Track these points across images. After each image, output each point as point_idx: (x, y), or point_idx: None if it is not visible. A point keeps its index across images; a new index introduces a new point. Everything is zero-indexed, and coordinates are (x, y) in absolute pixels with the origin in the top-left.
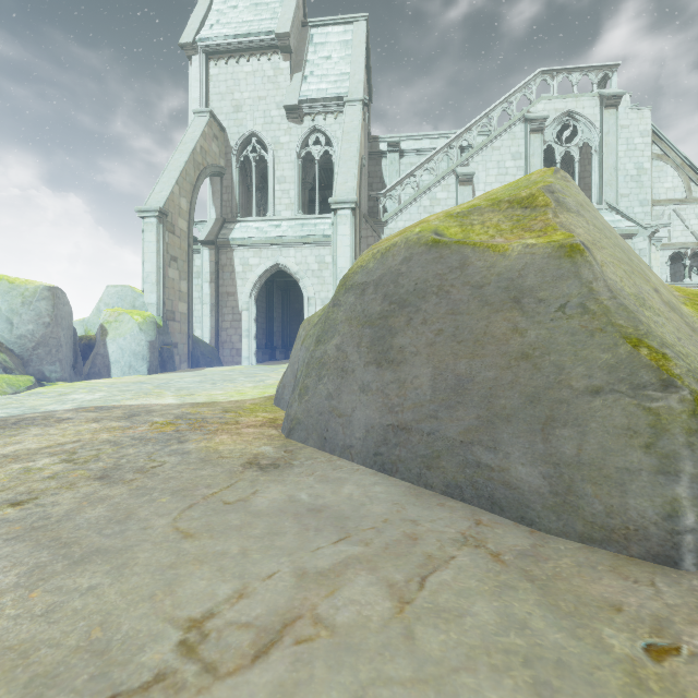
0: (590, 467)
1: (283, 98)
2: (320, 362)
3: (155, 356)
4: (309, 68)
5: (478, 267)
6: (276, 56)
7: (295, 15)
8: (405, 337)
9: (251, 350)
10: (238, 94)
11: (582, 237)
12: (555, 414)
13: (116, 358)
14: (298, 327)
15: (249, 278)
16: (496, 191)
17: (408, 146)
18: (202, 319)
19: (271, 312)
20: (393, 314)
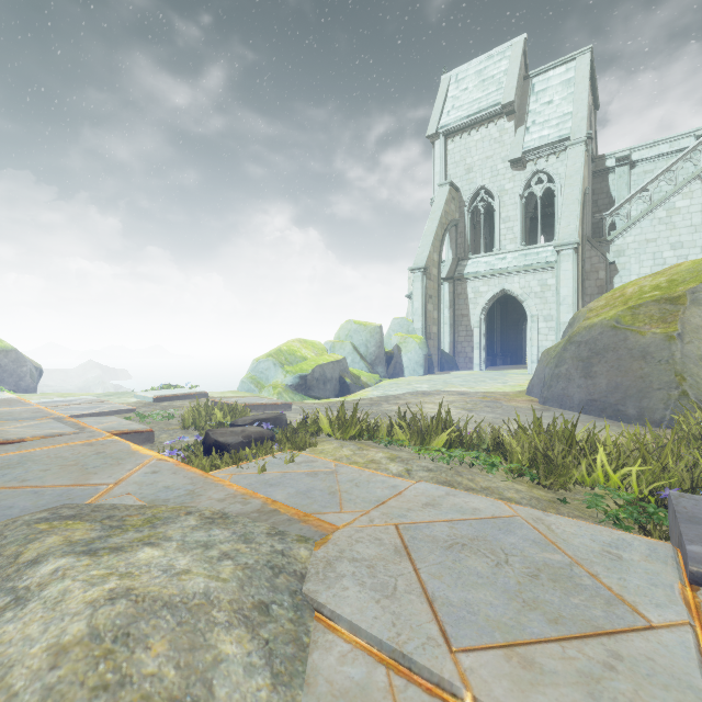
0: (649, 409)
1: (507, 153)
2: (557, 375)
3: (427, 364)
4: (530, 118)
5: (631, 341)
6: (501, 120)
7: (517, 80)
8: (597, 368)
9: (481, 359)
10: (469, 159)
11: (694, 324)
12: (645, 396)
13: (406, 365)
14: (516, 336)
15: (479, 303)
16: (682, 269)
17: (640, 156)
18: (443, 335)
19: (491, 324)
20: (592, 358)
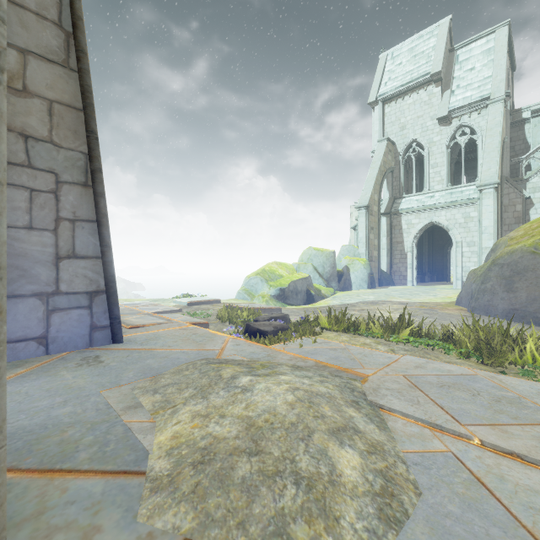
0: None
1: (435, 112)
2: (483, 290)
3: (370, 280)
4: (455, 83)
5: None
6: (430, 86)
7: (444, 53)
8: (518, 284)
9: (413, 276)
10: (403, 119)
11: None
12: None
13: (354, 281)
14: (441, 258)
15: (411, 232)
16: None
17: None
18: (381, 258)
19: (421, 249)
20: (514, 276)
